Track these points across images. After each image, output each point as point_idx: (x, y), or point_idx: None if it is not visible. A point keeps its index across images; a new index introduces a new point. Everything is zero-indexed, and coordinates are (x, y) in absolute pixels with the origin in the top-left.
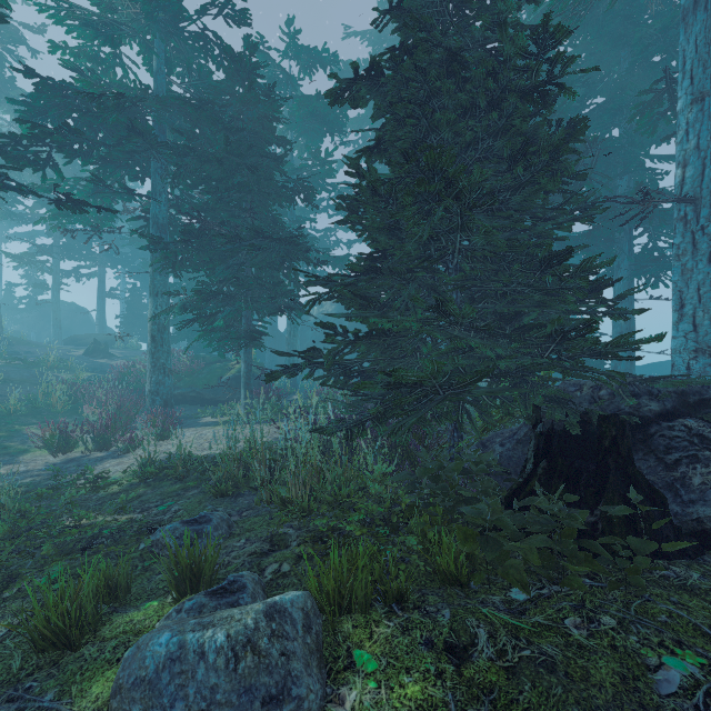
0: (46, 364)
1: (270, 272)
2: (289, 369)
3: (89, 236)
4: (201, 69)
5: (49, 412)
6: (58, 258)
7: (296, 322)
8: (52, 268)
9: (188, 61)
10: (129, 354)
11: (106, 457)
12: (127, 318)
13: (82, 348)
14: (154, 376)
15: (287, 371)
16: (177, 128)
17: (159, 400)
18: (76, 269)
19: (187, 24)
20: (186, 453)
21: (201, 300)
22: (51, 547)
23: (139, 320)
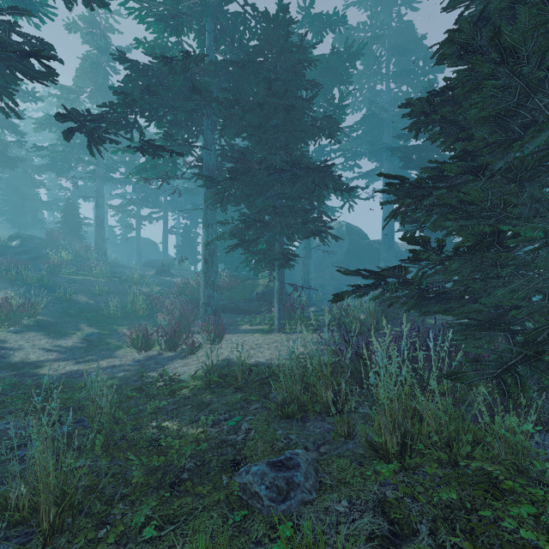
0: (132, 281)
1: (300, 202)
2: (359, 289)
3: (158, 190)
4: (242, 38)
5: (134, 316)
6: (139, 207)
7: (310, 247)
8: (136, 214)
9: (232, 33)
10: (183, 274)
11: (175, 357)
12: (181, 247)
13: (154, 269)
14: (206, 290)
15: (356, 291)
16: (225, 86)
17: (210, 310)
18: (149, 214)
19: (232, 1)
20: (243, 365)
21: (245, 228)
22: (141, 473)
23: (189, 249)
